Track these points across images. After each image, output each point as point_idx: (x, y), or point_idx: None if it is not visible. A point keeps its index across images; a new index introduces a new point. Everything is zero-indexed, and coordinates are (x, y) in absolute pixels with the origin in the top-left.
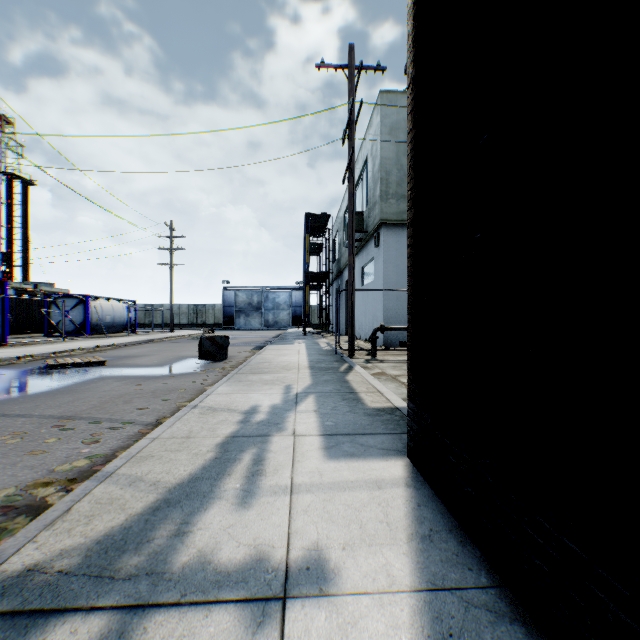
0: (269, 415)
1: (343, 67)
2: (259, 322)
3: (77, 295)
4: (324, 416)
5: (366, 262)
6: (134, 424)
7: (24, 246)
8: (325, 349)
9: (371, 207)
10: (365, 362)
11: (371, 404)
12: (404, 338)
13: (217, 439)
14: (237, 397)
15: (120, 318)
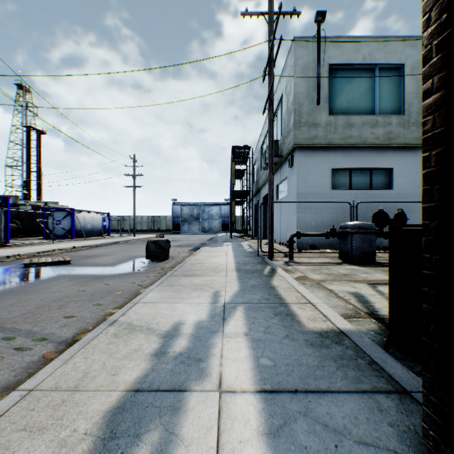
0: (191, 341)
1: (264, 14)
2: (198, 228)
3: (66, 209)
4: (257, 345)
5: (280, 181)
6: (48, 341)
7: (38, 176)
8: (248, 251)
9: (285, 135)
10: (285, 264)
11: (308, 323)
12: (314, 242)
13: (112, 396)
14: (162, 308)
15: (98, 226)
